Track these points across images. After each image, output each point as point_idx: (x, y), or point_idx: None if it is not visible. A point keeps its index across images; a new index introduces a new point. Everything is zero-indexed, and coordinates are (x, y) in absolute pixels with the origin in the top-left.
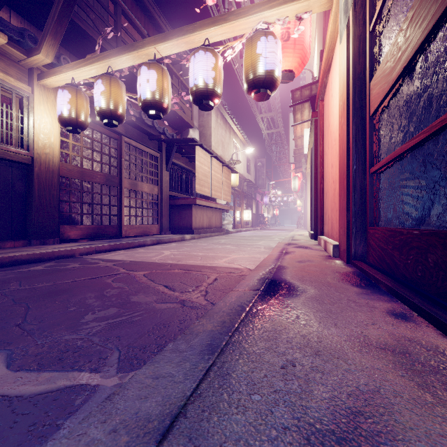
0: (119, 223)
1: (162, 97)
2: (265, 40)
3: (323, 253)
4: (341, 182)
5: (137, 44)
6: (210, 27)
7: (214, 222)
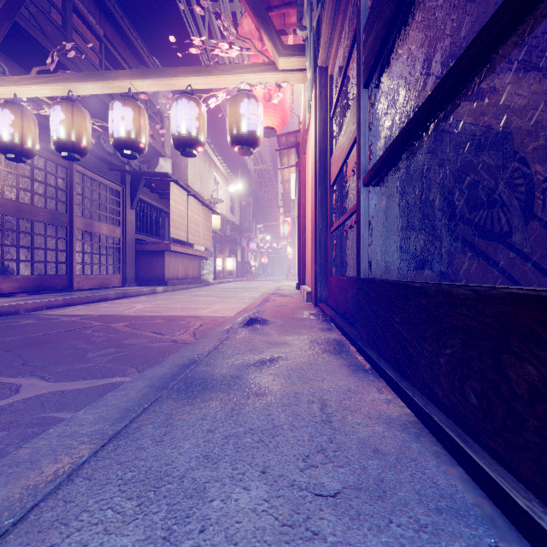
0: (68, 272)
1: (139, 137)
2: (248, 102)
3: (300, 300)
4: (313, 237)
5: (109, 74)
6: (194, 76)
7: (192, 272)
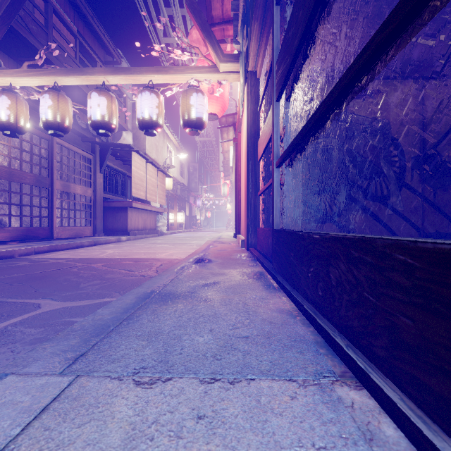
0: (50, 225)
1: (111, 120)
2: (196, 95)
3: (236, 246)
4: (245, 199)
5: (87, 70)
6: (154, 74)
7: (149, 224)
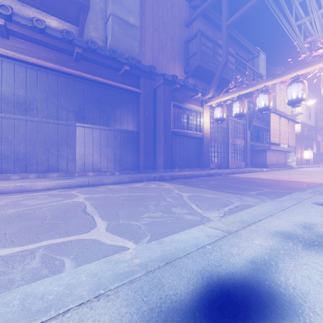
0: (227, 161)
1: (270, 105)
2: None
3: None
4: None
5: (256, 83)
6: (300, 70)
7: (280, 160)
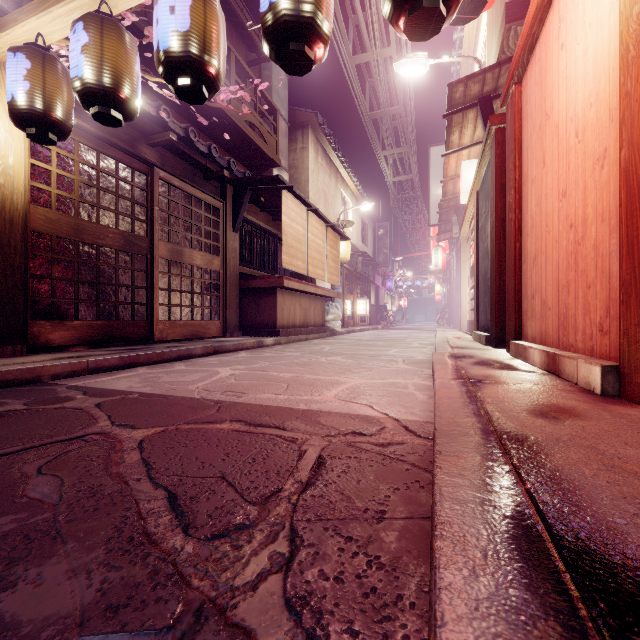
0: (149, 317)
1: (204, 47)
2: None
3: (557, 381)
4: None
5: None
6: None
7: (313, 317)
